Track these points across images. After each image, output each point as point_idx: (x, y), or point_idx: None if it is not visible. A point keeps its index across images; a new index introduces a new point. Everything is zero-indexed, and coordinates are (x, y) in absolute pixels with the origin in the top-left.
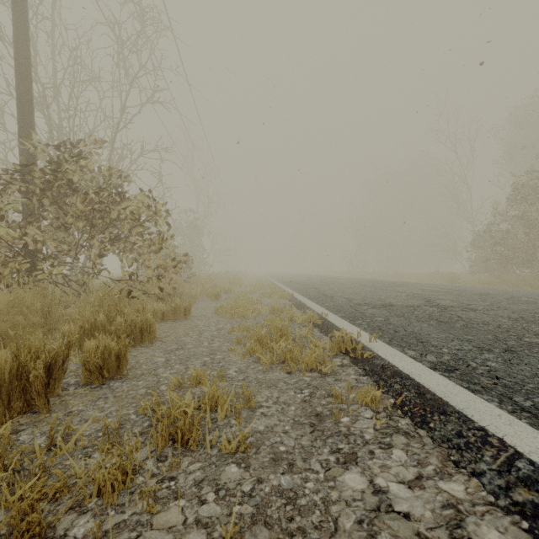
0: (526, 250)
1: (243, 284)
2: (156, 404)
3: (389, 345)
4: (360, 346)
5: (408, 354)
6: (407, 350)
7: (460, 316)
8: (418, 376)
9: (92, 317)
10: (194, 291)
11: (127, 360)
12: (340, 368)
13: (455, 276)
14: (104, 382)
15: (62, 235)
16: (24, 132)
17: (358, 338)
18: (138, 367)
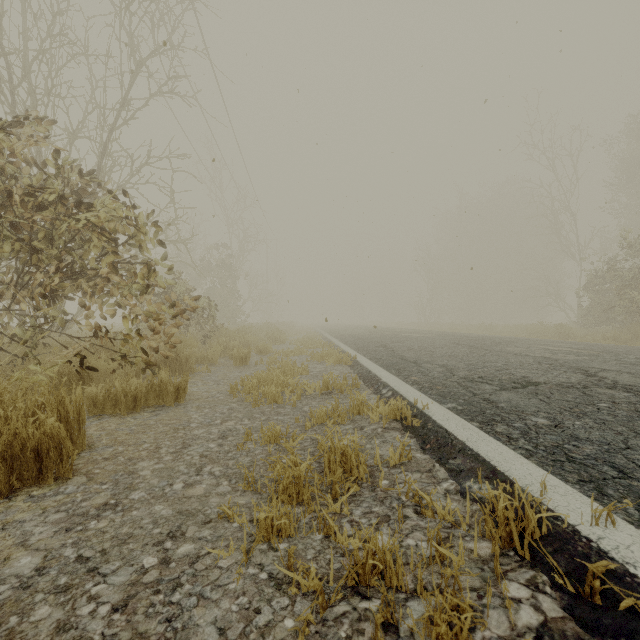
0: None
1: (287, 339)
2: None
3: None
4: (604, 569)
5: None
6: None
7: None
8: None
9: None
10: (211, 353)
11: None
12: None
13: (567, 329)
14: None
15: None
16: None
17: (541, 495)
18: None
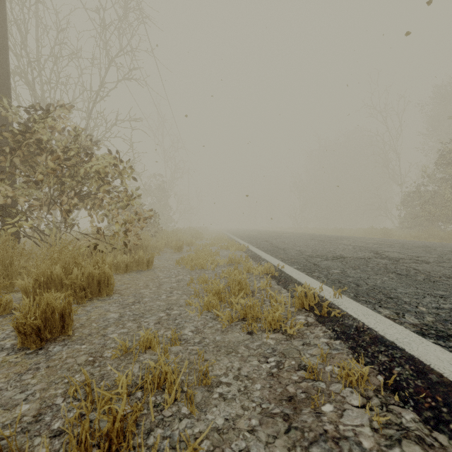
0: (451, 208)
1: (204, 238)
2: (87, 386)
3: (357, 302)
4: (326, 303)
5: (382, 313)
6: (379, 308)
7: (416, 268)
8: (407, 346)
9: (48, 269)
10: (159, 244)
11: (72, 319)
12: (306, 328)
13: (388, 231)
14: (42, 346)
15: (34, 192)
16: (1, 97)
17: (320, 292)
18: (87, 325)
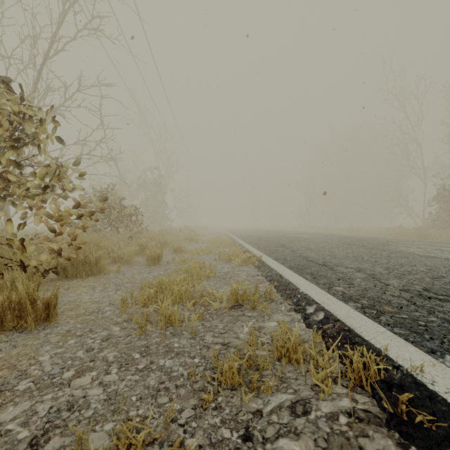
0: None
1: (201, 239)
2: None
3: None
4: None
5: None
6: None
7: None
8: None
9: None
10: (126, 253)
11: None
12: None
13: (425, 231)
14: None
15: None
16: None
17: None
18: None
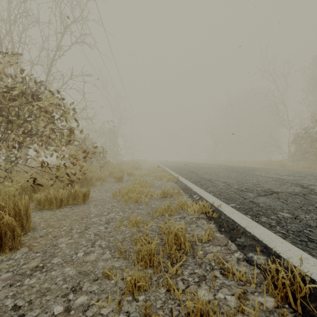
0: None
1: (142, 168)
2: None
3: None
4: None
5: None
6: None
7: None
8: None
9: None
10: (103, 175)
11: None
12: None
13: (284, 163)
14: None
15: None
16: None
17: (300, 265)
18: None
